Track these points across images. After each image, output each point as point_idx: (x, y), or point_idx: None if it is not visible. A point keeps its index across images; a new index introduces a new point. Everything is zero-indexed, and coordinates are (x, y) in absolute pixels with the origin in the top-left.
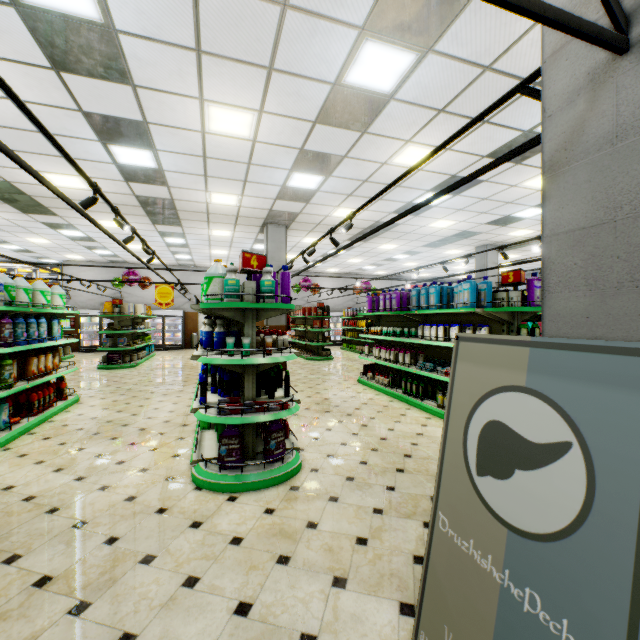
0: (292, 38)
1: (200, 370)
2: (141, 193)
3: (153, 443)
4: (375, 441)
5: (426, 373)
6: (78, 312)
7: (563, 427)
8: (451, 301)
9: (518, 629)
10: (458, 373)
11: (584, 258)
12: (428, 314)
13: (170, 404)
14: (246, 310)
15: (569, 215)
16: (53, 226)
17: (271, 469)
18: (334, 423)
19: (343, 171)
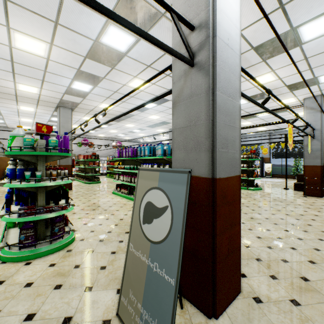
0: (69, 11)
1: None
2: None
3: None
4: (117, 221)
5: None
6: None
7: (166, 200)
8: (155, 153)
9: (152, 279)
10: (138, 183)
11: (183, 138)
12: (145, 159)
13: None
14: (39, 156)
15: (179, 122)
16: None
17: (55, 243)
18: (97, 215)
19: (103, 85)
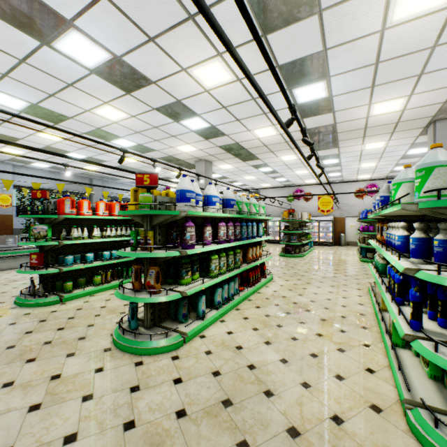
0: None
1: (354, 266)
2: (310, 126)
3: (337, 341)
4: None
5: None
6: (272, 218)
7: None
8: None
9: None
10: None
11: None
12: None
13: (339, 297)
14: None
15: None
16: (256, 167)
17: None
18: None
19: None
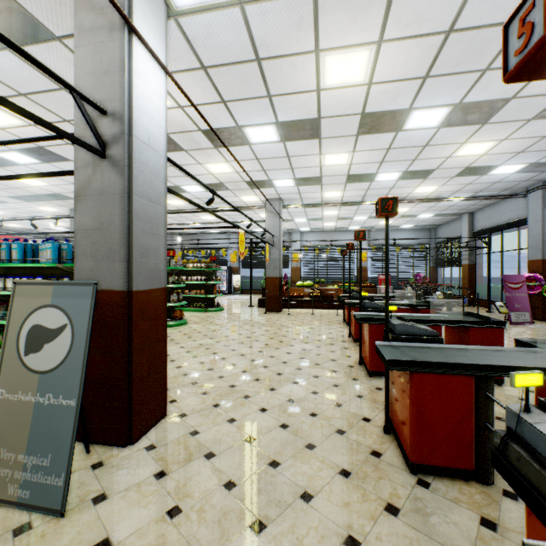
0: None
1: None
2: None
3: None
4: None
5: None
6: None
7: (65, 318)
8: (37, 256)
9: (43, 415)
10: (15, 304)
11: (91, 243)
12: (12, 267)
13: None
14: None
15: (86, 221)
16: None
17: None
18: None
19: None
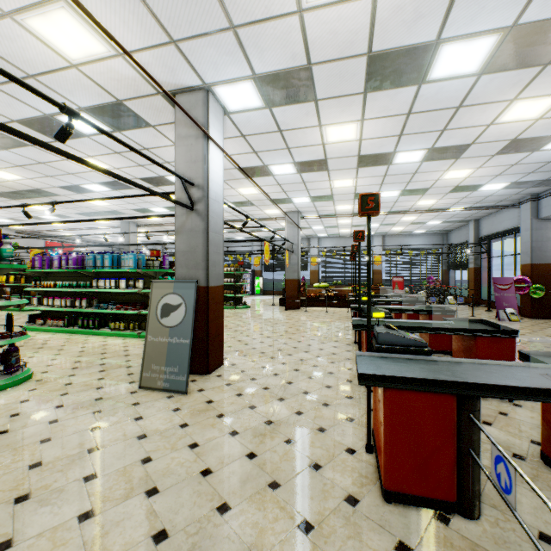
0: None
1: None
2: None
3: None
4: (77, 353)
5: (103, 310)
6: None
7: (181, 300)
8: (119, 264)
9: (173, 348)
10: (153, 292)
11: (185, 259)
12: (100, 272)
13: None
14: None
15: (182, 247)
16: None
17: (17, 375)
18: (33, 354)
19: (23, 151)
